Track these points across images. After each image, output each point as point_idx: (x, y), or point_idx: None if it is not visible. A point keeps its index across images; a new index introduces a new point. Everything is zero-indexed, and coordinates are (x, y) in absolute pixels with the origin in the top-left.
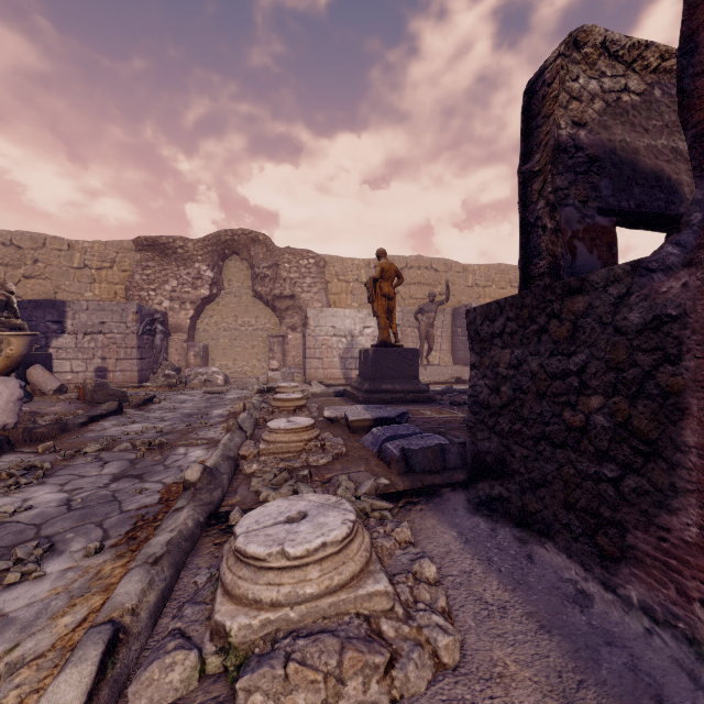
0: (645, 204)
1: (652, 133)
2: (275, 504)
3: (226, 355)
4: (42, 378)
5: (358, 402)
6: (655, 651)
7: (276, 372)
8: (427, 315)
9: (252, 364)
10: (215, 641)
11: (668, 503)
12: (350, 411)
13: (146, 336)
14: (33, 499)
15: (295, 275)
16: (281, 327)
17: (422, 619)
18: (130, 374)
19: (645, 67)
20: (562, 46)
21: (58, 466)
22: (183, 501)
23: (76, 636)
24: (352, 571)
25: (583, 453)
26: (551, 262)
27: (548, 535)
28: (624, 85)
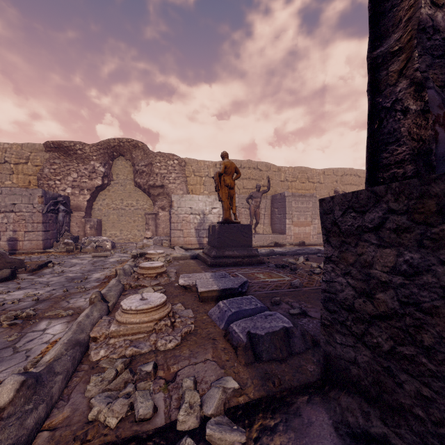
0: None
1: None
2: None
3: (114, 227)
4: None
5: (207, 265)
6: None
7: (150, 239)
8: (255, 200)
9: (134, 233)
10: None
11: None
12: (200, 281)
13: (50, 213)
14: None
15: (164, 171)
16: (154, 207)
17: None
18: (36, 243)
19: None
20: None
21: None
22: None
23: None
24: None
25: None
26: (415, 147)
27: None
28: None
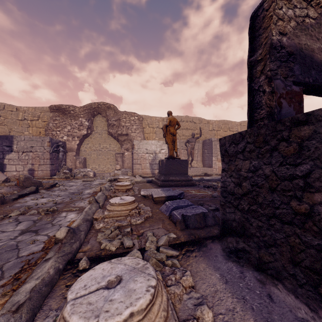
0: (317, 80)
1: (321, 41)
2: (101, 267)
3: (95, 163)
4: None
5: (158, 186)
6: None
7: (119, 171)
8: (191, 143)
9: (107, 167)
10: None
11: None
12: (154, 192)
13: (54, 153)
14: None
15: (128, 124)
16: (121, 149)
17: None
18: (46, 172)
19: (317, 4)
20: None
21: None
22: (51, 253)
23: None
24: None
25: (307, 230)
26: (268, 111)
27: (278, 278)
28: (306, 13)
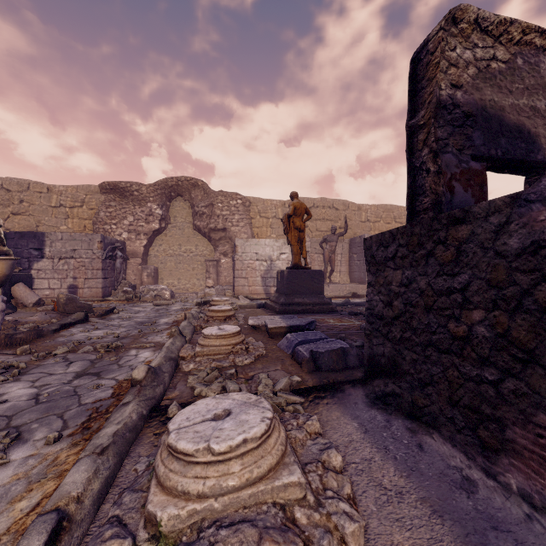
0: (509, 152)
1: (515, 94)
2: (204, 402)
3: (172, 275)
4: (24, 294)
5: (275, 312)
6: (536, 536)
7: (211, 288)
8: (330, 244)
9: (193, 282)
10: (147, 529)
11: (545, 404)
12: (269, 320)
13: (109, 260)
14: (8, 394)
15: (226, 213)
16: (215, 253)
17: (331, 507)
18: (96, 290)
19: (509, 40)
20: (443, 21)
21: (32, 366)
22: (130, 396)
23: (29, 520)
24: (269, 464)
25: (466, 359)
26: (434, 199)
27: (434, 426)
28: (492, 54)
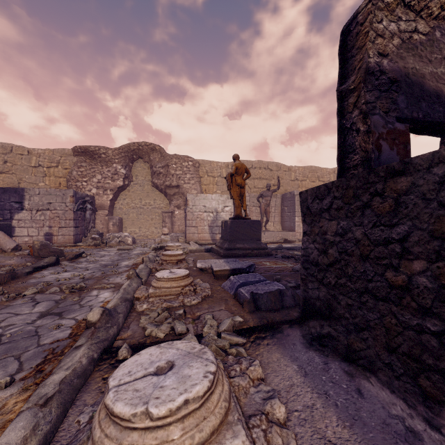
0: (429, 114)
1: (434, 63)
2: (148, 352)
3: (134, 225)
4: (3, 241)
5: (220, 256)
6: None
7: (167, 235)
8: (265, 198)
9: (151, 230)
10: None
11: None
12: (214, 264)
13: (80, 212)
14: None
15: (179, 172)
16: (170, 206)
17: None
18: (68, 237)
19: (429, 15)
20: None
21: (1, 306)
22: (83, 339)
23: None
24: (212, 426)
25: (405, 307)
26: (363, 156)
27: (371, 369)
28: (414, 27)
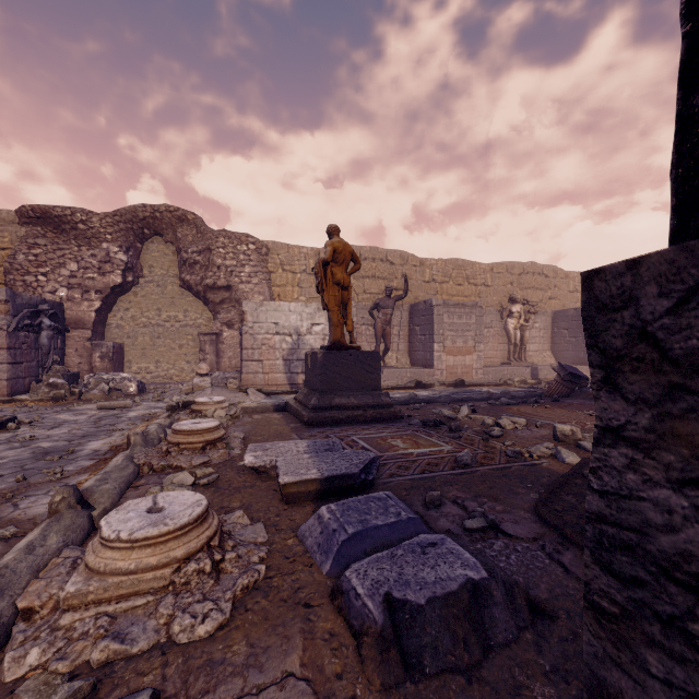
0: None
1: None
2: None
3: (146, 356)
4: None
5: (302, 422)
6: None
7: (205, 377)
8: (383, 311)
9: (179, 367)
10: None
11: None
12: (284, 460)
13: (24, 332)
14: None
15: (231, 262)
16: (214, 323)
17: None
18: None
19: None
20: None
21: None
22: None
23: None
24: None
25: None
26: None
27: None
28: None
